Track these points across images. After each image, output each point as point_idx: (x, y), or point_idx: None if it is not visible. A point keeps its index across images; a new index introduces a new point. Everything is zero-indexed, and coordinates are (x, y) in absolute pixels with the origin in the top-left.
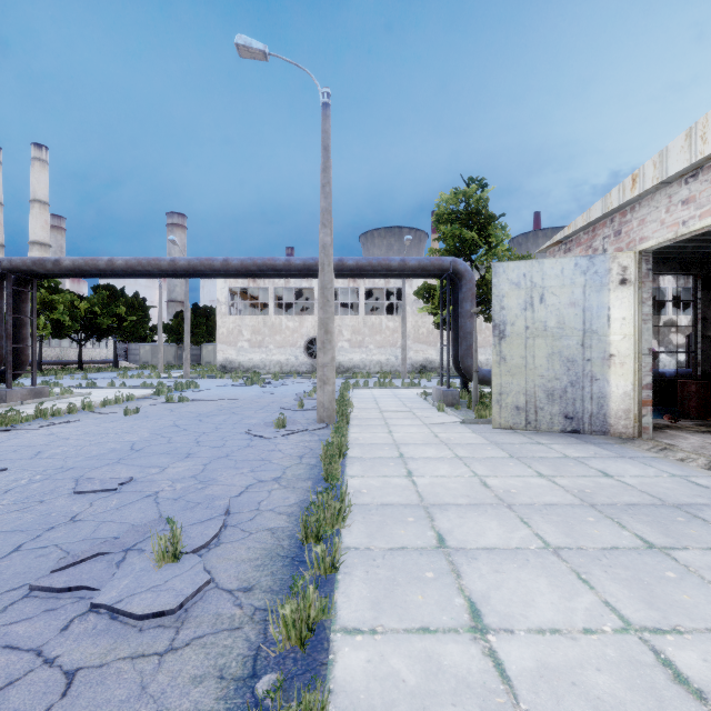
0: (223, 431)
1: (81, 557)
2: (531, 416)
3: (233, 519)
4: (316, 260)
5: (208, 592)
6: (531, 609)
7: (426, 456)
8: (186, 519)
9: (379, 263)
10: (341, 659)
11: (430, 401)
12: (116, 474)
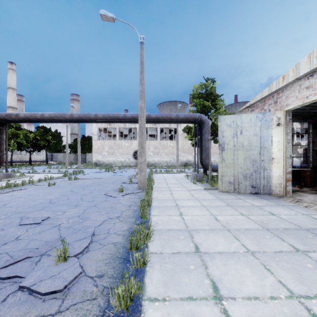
0: (94, 193)
1: (17, 259)
2: (236, 186)
3: (96, 238)
4: (137, 115)
5: (80, 278)
6: (243, 285)
7: (188, 205)
8: (72, 238)
9: (166, 116)
10: (147, 316)
11: (189, 179)
12: (41, 215)
